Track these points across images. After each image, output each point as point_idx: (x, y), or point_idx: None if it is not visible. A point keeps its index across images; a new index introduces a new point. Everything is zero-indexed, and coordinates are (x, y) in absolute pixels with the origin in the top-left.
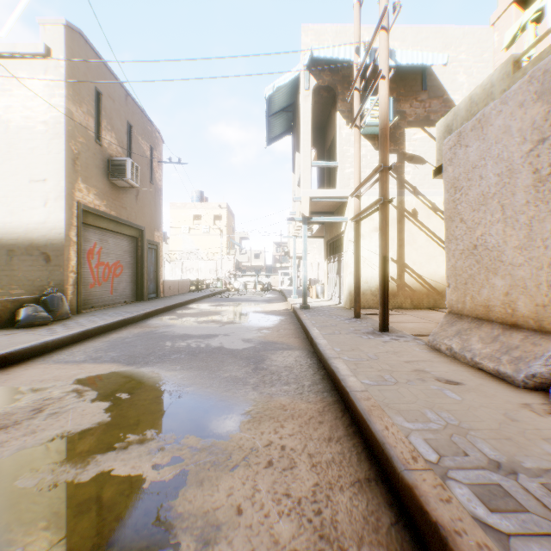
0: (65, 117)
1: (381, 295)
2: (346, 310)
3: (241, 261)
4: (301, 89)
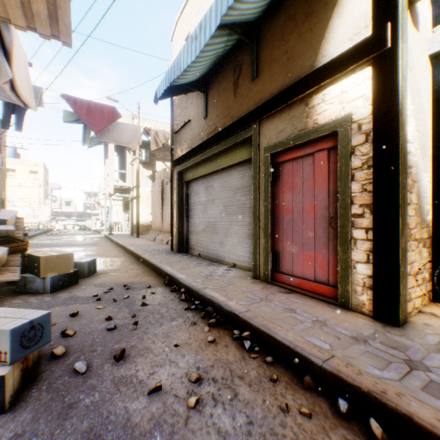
0: None
1: (137, 226)
2: (130, 234)
3: (53, 207)
4: None
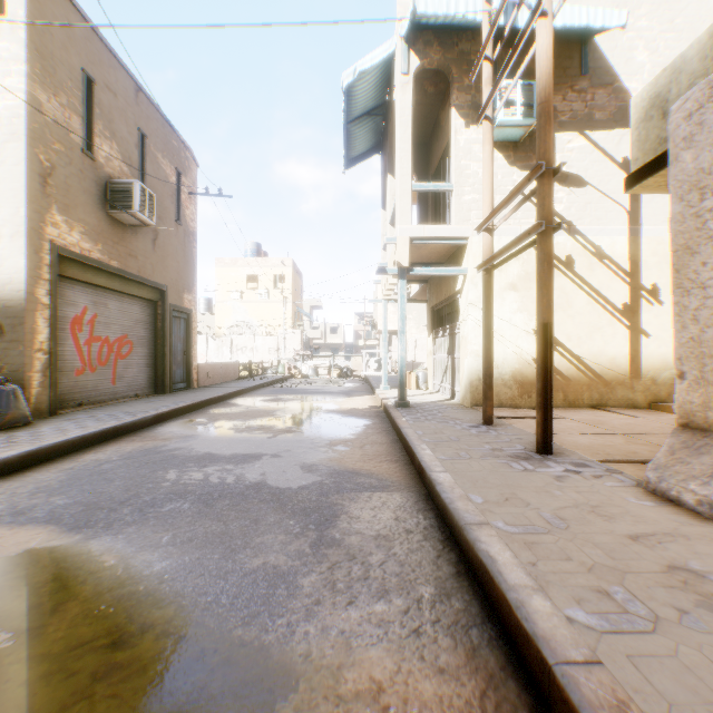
0: (26, 108)
1: (541, 391)
2: (466, 409)
3: (312, 337)
4: (397, 73)
